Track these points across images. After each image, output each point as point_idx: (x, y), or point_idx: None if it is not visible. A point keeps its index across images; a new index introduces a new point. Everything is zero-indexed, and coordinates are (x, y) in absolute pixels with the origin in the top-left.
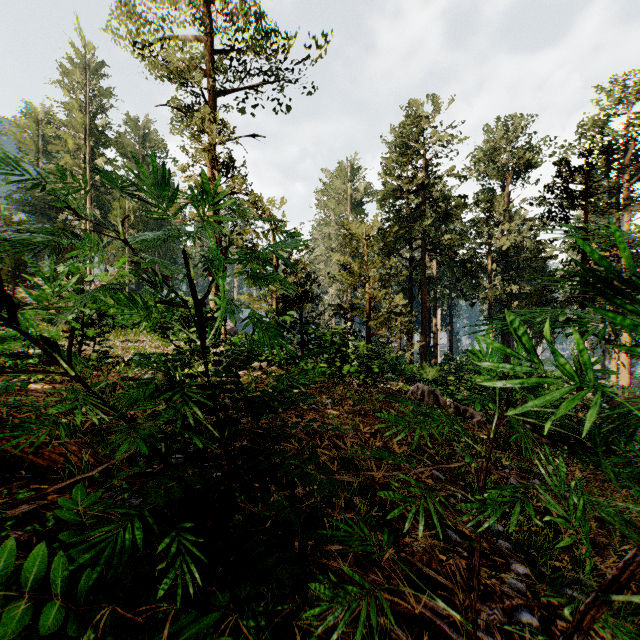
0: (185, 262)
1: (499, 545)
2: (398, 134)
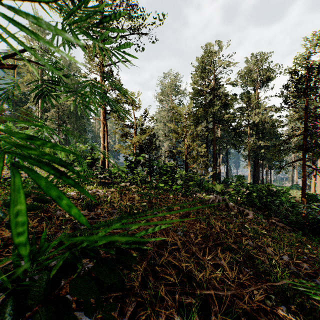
0: None
1: None
2: (201, 62)
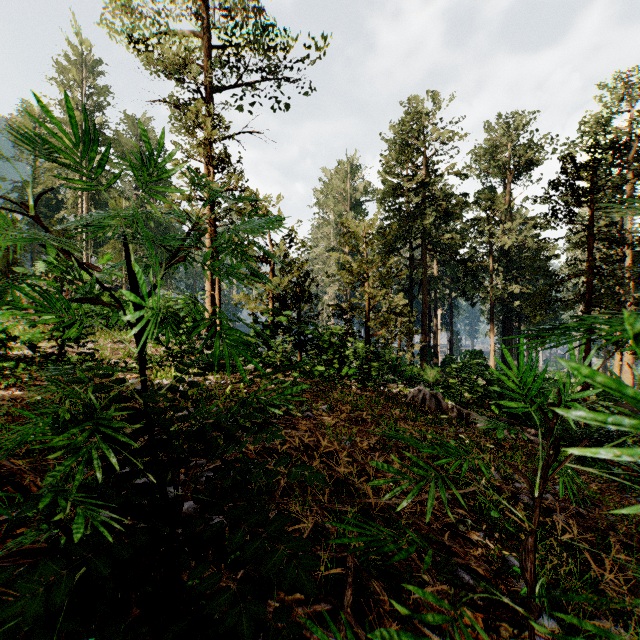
0: (125, 248)
1: (519, 587)
2: (398, 131)
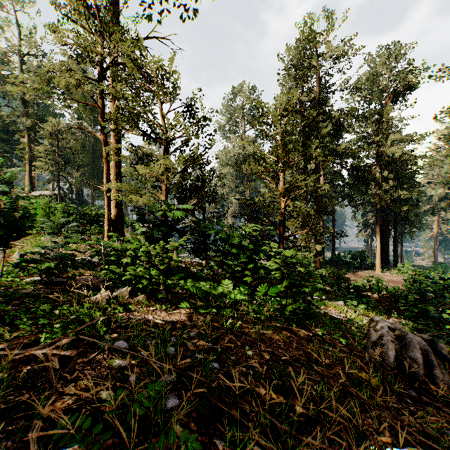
0: None
1: None
2: (297, 50)
